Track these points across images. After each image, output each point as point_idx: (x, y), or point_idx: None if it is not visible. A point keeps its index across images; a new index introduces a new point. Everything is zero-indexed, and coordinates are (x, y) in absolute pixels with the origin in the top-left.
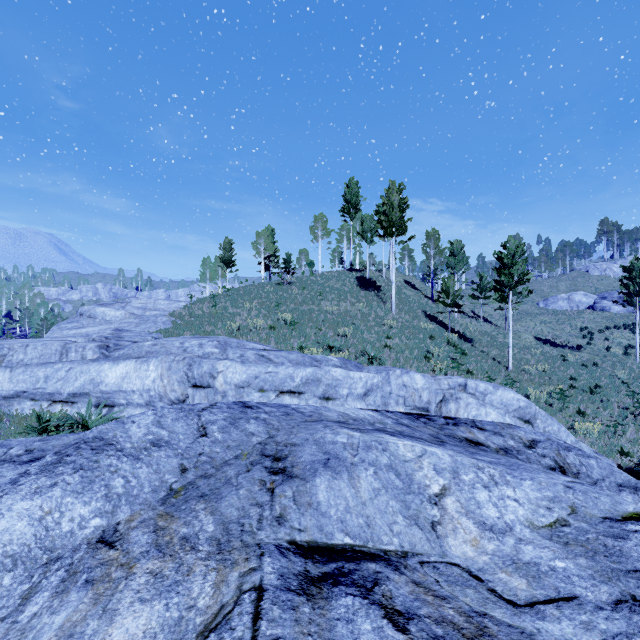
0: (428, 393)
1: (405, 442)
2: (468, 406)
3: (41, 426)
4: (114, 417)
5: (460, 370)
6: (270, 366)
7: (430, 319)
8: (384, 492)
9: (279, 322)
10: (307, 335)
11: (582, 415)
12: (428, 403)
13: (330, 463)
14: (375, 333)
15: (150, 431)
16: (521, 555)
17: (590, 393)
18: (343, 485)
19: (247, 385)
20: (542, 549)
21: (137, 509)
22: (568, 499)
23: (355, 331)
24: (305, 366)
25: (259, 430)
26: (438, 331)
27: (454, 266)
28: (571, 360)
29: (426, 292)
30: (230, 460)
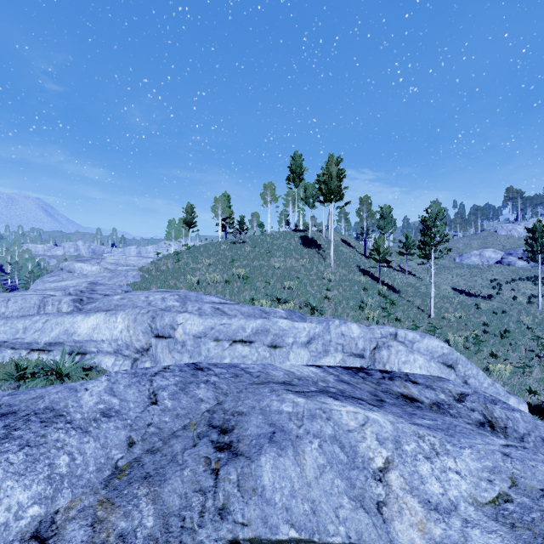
0: (363, 341)
1: (348, 408)
2: (398, 353)
3: (18, 374)
4: (85, 364)
5: (390, 318)
6: (224, 318)
7: (363, 273)
8: (329, 469)
9: (233, 276)
10: (258, 288)
11: (495, 357)
12: (363, 350)
13: (275, 437)
14: (316, 286)
15: (102, 399)
16: (470, 543)
17: (500, 337)
18: (288, 463)
19: (204, 335)
20: (490, 534)
21: (79, 493)
22: (507, 469)
23: (299, 284)
24: (255, 318)
25: (208, 396)
26: (370, 283)
27: (384, 227)
28: (483, 308)
29: (360, 249)
30: (178, 431)
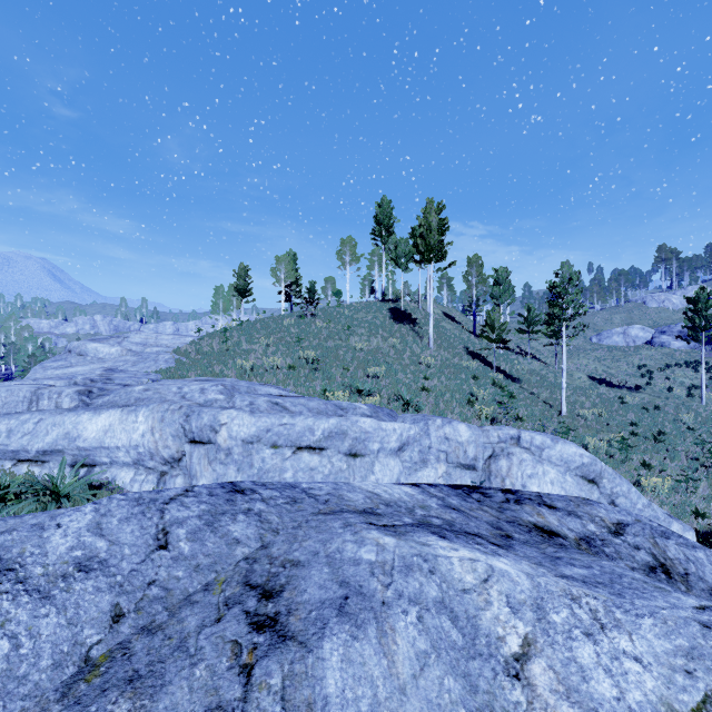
0: (474, 447)
1: (461, 552)
2: (522, 463)
3: None
4: (92, 480)
5: (509, 417)
6: (285, 416)
7: (473, 356)
8: (435, 659)
9: (300, 361)
10: (332, 376)
11: (647, 468)
12: (475, 459)
13: (349, 606)
14: (411, 373)
15: (80, 542)
16: None
17: (654, 441)
18: (368, 652)
19: (257, 440)
20: None
21: (15, 709)
22: (711, 651)
23: (388, 371)
24: (328, 416)
25: (248, 534)
26: (482, 370)
27: (499, 296)
28: (630, 402)
29: (467, 326)
30: (195, 594)
